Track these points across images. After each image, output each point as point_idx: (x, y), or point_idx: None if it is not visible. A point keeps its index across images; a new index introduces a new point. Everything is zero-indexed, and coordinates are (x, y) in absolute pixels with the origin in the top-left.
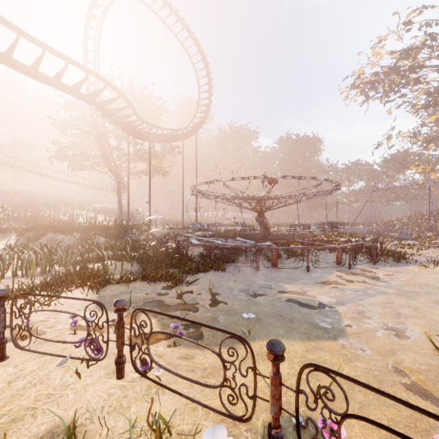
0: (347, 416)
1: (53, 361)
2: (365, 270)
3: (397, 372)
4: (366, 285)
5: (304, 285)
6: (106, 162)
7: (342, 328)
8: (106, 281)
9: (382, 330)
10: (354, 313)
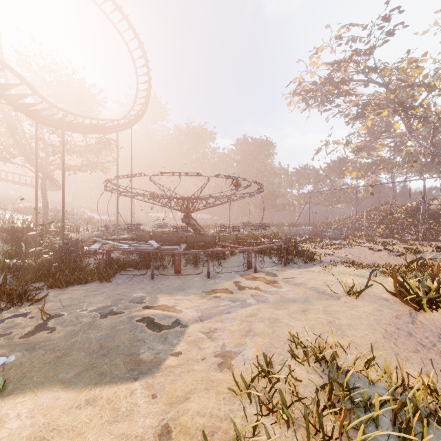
0: None
1: None
2: (270, 273)
3: (160, 436)
4: (254, 292)
5: (185, 295)
6: (23, 153)
7: (163, 359)
8: None
9: (210, 358)
10: (203, 332)
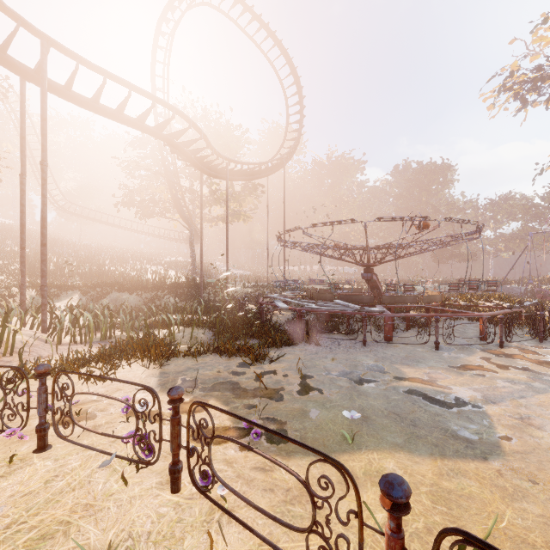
0: None
1: (98, 458)
2: (526, 350)
3: None
4: (530, 374)
5: (432, 369)
6: (177, 207)
7: (496, 442)
8: (171, 353)
9: None
10: (513, 417)
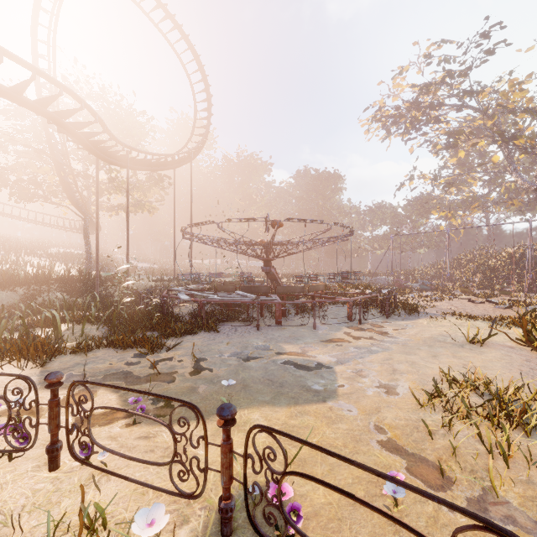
0: (285, 473)
1: None
2: (375, 325)
3: (377, 430)
4: (372, 342)
5: (306, 344)
6: (67, 192)
7: (334, 390)
8: (55, 351)
9: (374, 389)
10: (351, 372)
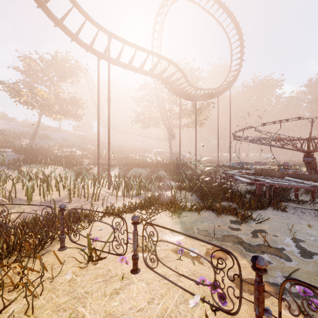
0: None
1: (175, 289)
2: None
3: None
4: None
5: None
6: (163, 120)
7: None
8: (183, 209)
9: None
10: None
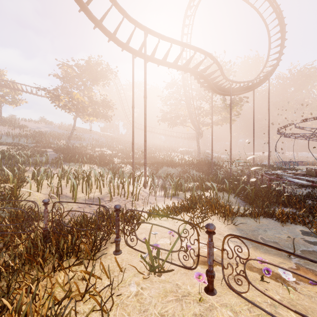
0: None
1: None
2: None
3: None
4: None
5: None
6: (190, 118)
7: None
8: (236, 213)
9: None
10: None
